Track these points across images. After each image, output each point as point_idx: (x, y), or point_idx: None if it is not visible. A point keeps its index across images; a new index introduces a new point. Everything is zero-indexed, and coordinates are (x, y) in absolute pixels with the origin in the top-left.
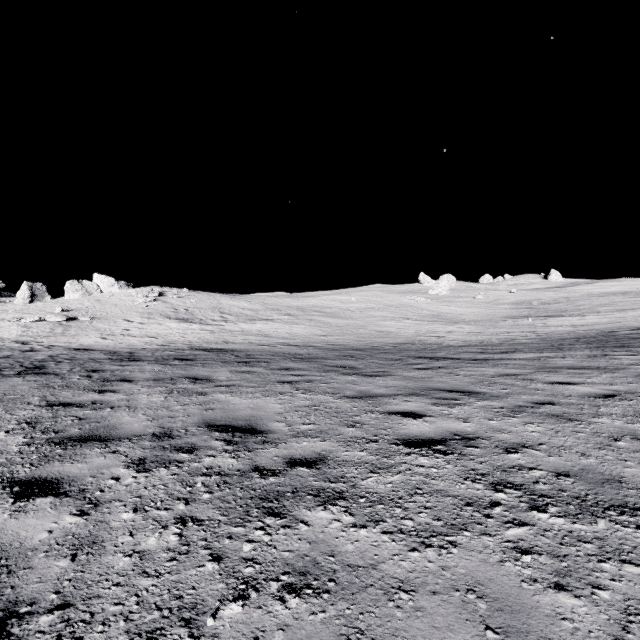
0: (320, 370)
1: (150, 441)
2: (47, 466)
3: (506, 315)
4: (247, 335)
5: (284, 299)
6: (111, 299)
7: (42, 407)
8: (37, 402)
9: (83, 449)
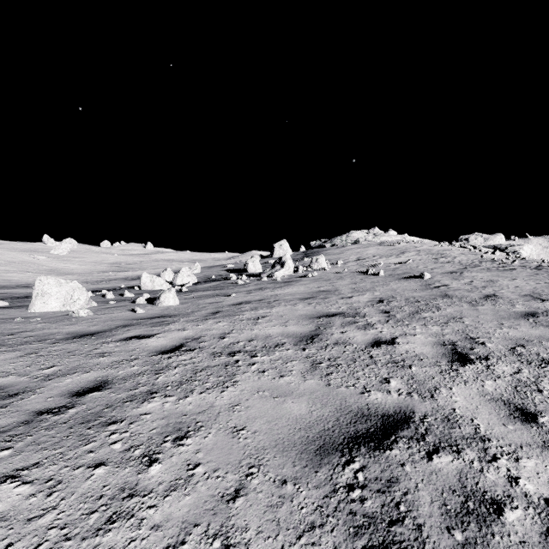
0: None
1: None
2: None
3: (102, 270)
4: None
5: None
6: None
7: None
8: None
9: None
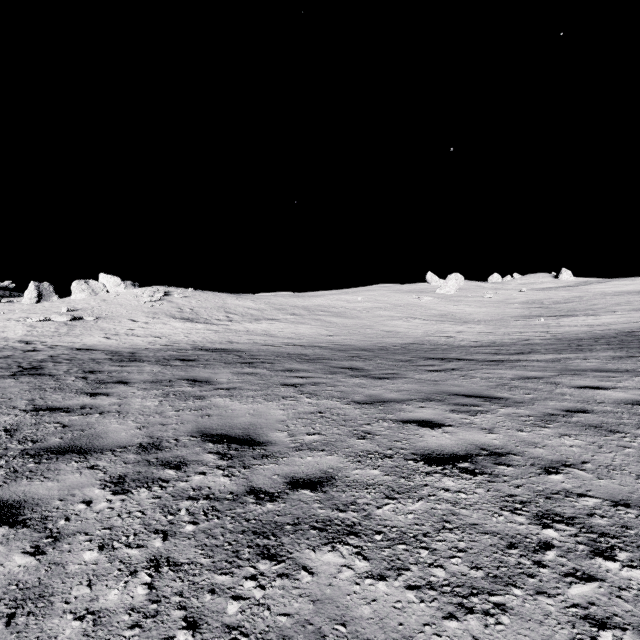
0: (326, 372)
1: (135, 454)
2: (12, 485)
3: (517, 315)
4: (252, 335)
5: (290, 299)
6: (117, 299)
7: (27, 412)
8: (23, 406)
9: (58, 463)
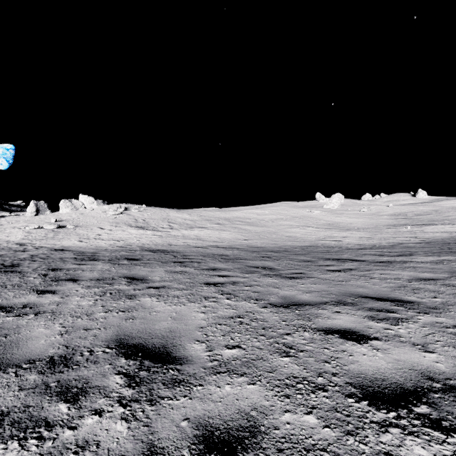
0: (243, 271)
1: (38, 373)
2: None
3: (387, 224)
4: (186, 239)
5: (215, 212)
6: (91, 212)
7: None
8: None
9: None
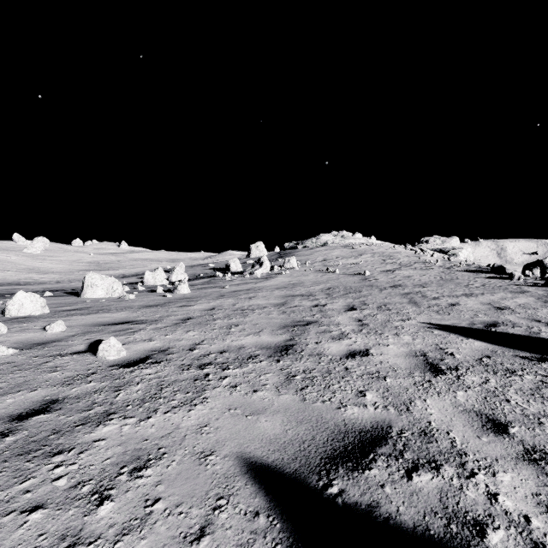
0: None
1: None
2: None
3: (81, 269)
4: None
5: None
6: None
7: None
8: None
9: None
